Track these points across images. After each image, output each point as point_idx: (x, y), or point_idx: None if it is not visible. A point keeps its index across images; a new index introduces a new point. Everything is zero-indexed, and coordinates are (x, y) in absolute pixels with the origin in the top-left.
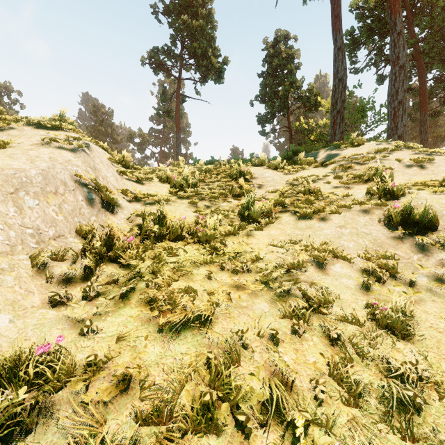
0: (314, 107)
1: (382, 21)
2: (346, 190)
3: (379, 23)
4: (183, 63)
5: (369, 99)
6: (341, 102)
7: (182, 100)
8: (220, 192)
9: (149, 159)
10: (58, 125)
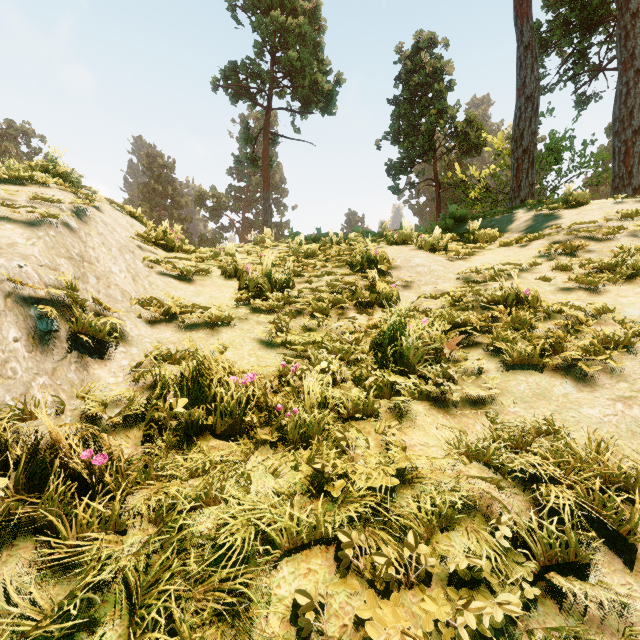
0: (475, 148)
1: (586, 10)
2: (593, 296)
3: (583, 12)
4: (275, 85)
5: (566, 132)
6: (530, 135)
7: (273, 141)
8: (333, 298)
9: (226, 231)
10: (25, 174)
